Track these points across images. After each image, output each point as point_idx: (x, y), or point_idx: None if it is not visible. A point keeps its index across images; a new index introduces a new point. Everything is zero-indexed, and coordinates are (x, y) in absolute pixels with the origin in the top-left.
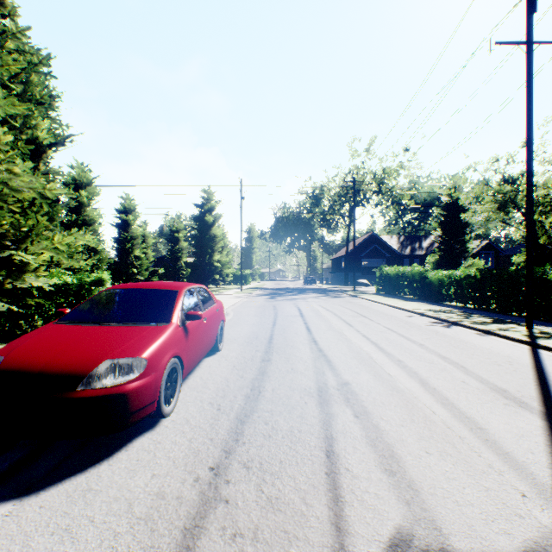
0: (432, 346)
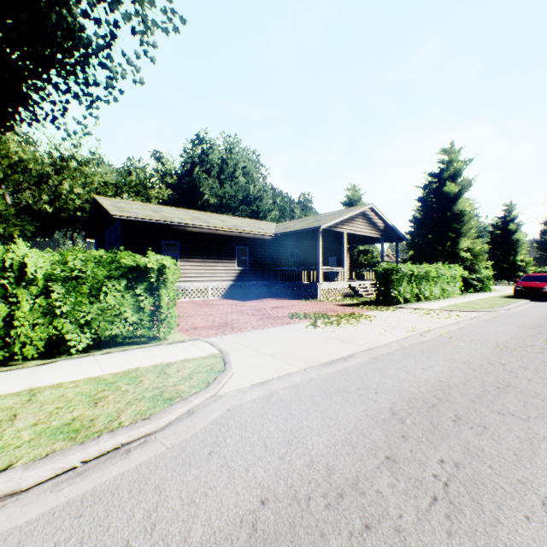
0: None
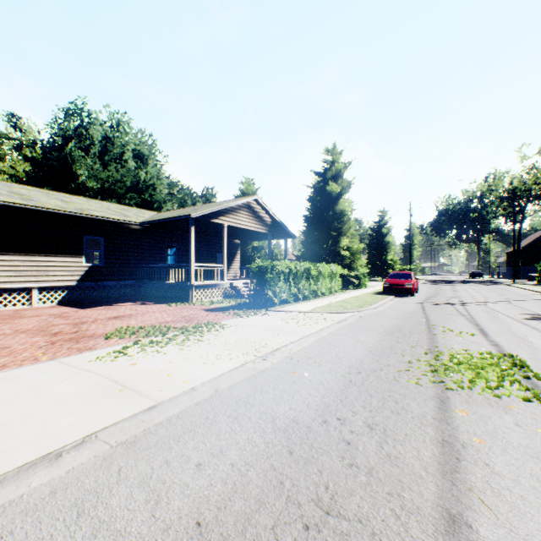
0: (508, 296)
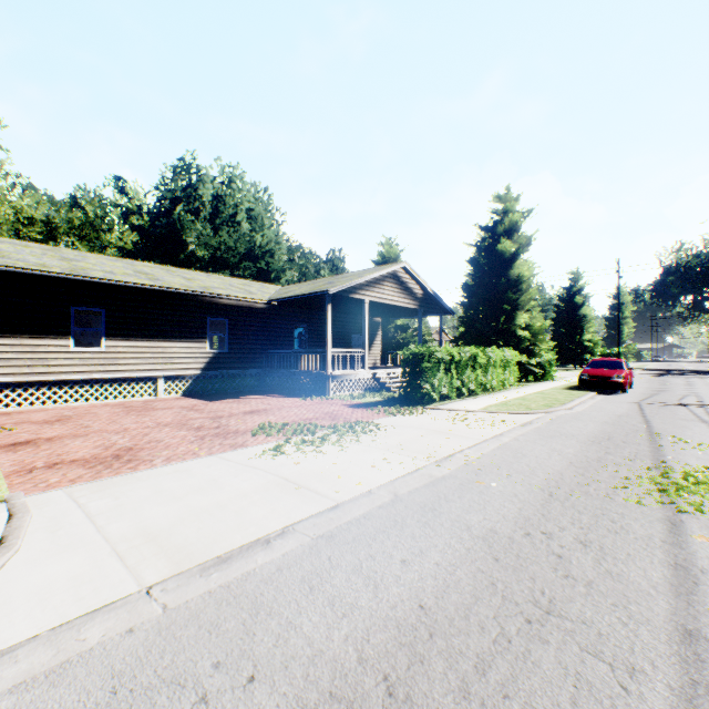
0: None
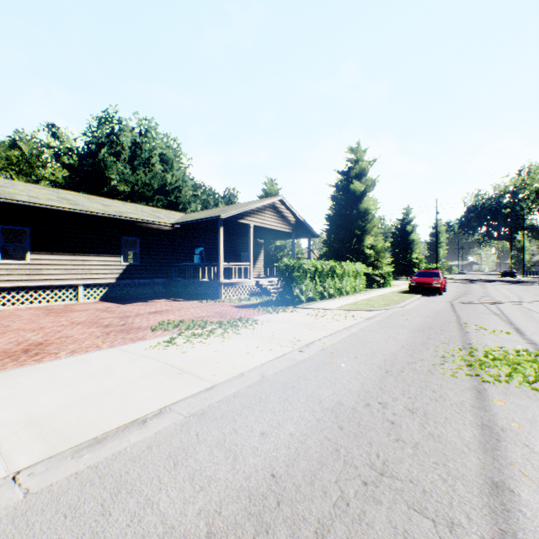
0: None
